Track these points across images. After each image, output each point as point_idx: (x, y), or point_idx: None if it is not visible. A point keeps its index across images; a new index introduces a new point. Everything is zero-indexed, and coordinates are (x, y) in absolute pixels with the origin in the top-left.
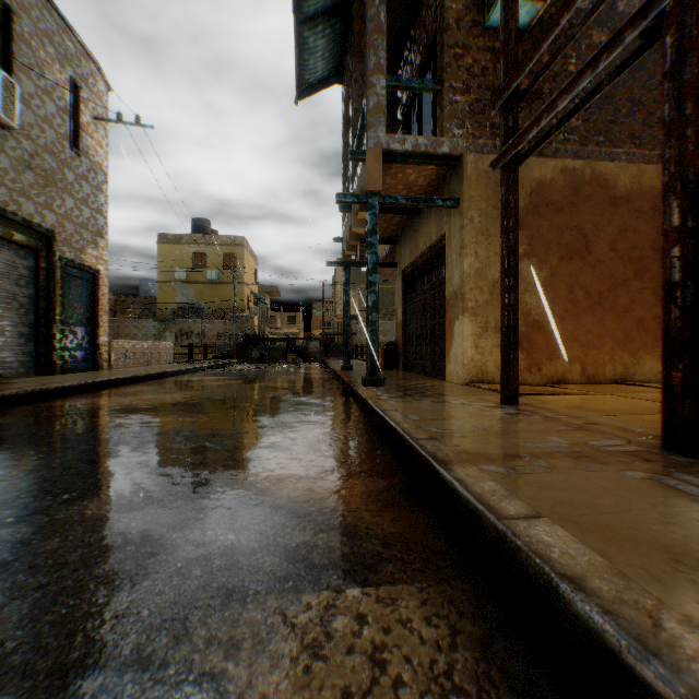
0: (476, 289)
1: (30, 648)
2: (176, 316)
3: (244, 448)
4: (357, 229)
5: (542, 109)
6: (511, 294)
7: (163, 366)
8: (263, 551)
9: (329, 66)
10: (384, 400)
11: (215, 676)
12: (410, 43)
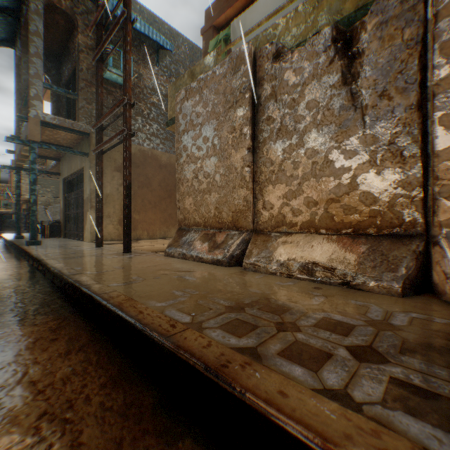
0: None
1: None
2: None
3: None
4: (26, 153)
5: (103, 142)
6: (100, 204)
7: None
8: None
9: (3, 35)
10: (37, 249)
11: None
12: (68, 49)
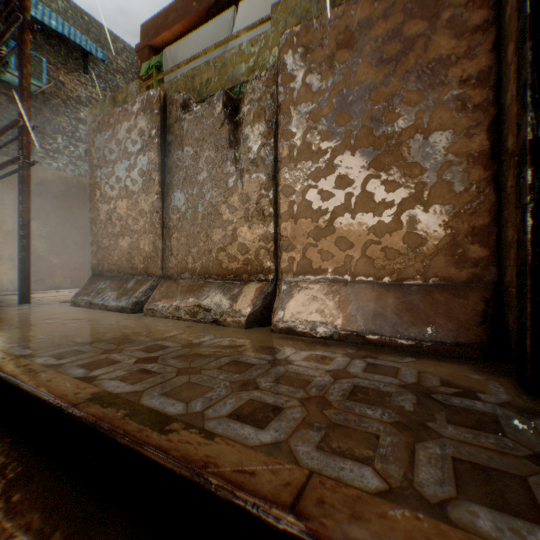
0: None
1: None
2: None
3: None
4: None
5: None
6: None
7: None
8: None
9: None
10: None
11: None
12: None
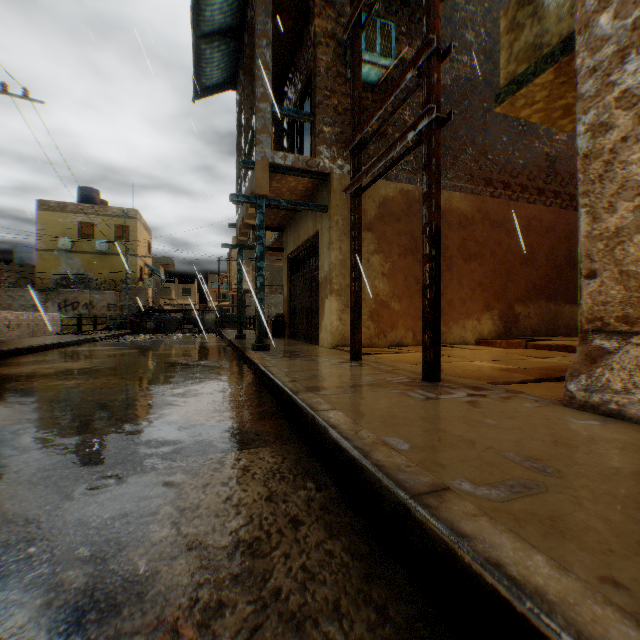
0: (340, 276)
1: (55, 486)
2: (60, 286)
3: (156, 397)
4: (249, 221)
5: (370, 163)
6: (356, 283)
7: (52, 337)
8: (182, 443)
9: (224, 74)
10: (268, 360)
11: (166, 482)
12: (293, 68)
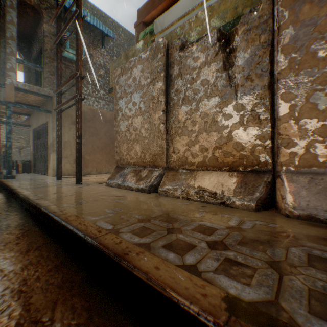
0: None
1: None
2: None
3: None
4: (4, 110)
5: (62, 104)
6: (59, 148)
7: None
8: None
9: None
10: (11, 182)
11: None
12: (36, 34)
